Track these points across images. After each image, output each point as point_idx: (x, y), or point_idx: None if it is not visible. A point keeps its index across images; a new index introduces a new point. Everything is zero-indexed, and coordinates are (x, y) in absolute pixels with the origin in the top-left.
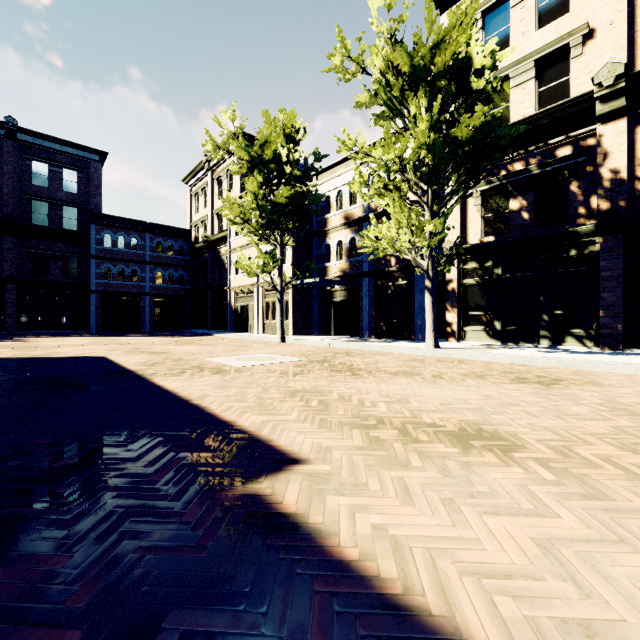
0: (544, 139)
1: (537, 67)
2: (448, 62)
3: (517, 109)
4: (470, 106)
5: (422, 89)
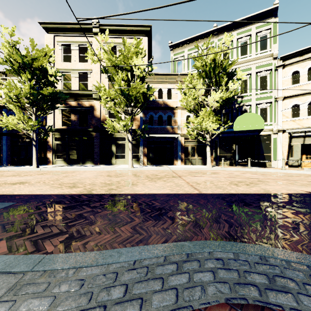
0: (81, 98)
1: (79, 74)
2: (40, 65)
3: (73, 85)
4: (49, 84)
5: (28, 72)
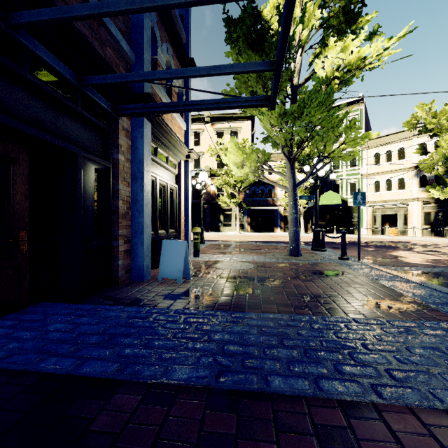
0: (195, 176)
1: None
2: None
3: None
4: None
5: None
